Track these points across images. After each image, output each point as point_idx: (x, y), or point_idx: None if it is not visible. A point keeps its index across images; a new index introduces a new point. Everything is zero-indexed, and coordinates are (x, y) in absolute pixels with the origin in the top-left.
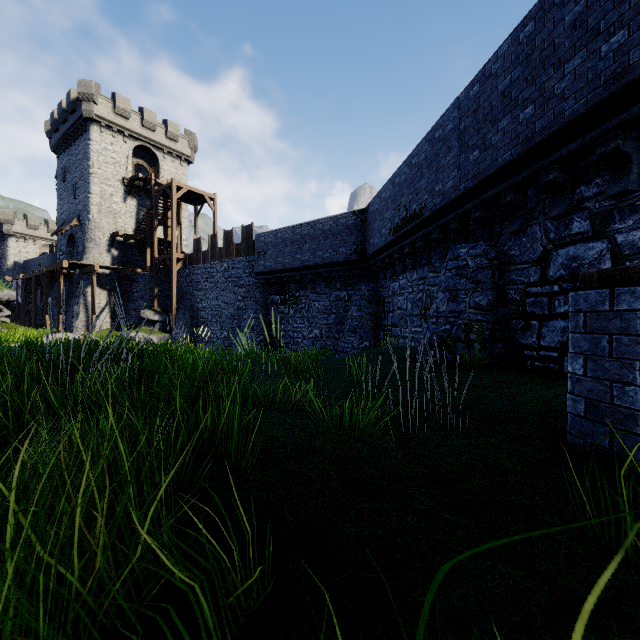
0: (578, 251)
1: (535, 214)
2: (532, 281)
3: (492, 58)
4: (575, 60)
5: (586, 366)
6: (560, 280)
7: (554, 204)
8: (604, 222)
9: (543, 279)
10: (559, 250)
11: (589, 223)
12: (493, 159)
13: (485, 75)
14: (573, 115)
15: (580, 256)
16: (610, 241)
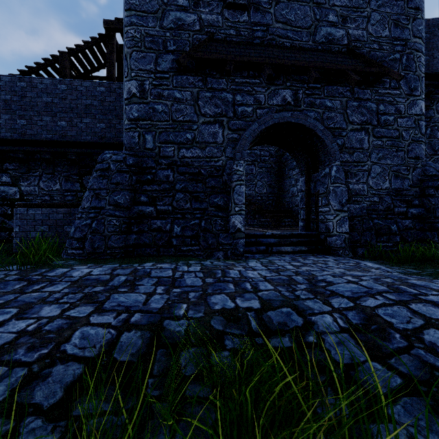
0: (6, 189)
1: None
2: None
3: None
4: (6, 116)
5: (20, 229)
6: None
7: None
8: (17, 181)
9: None
10: None
11: (11, 179)
12: None
13: None
14: (6, 137)
15: (7, 191)
16: (19, 188)
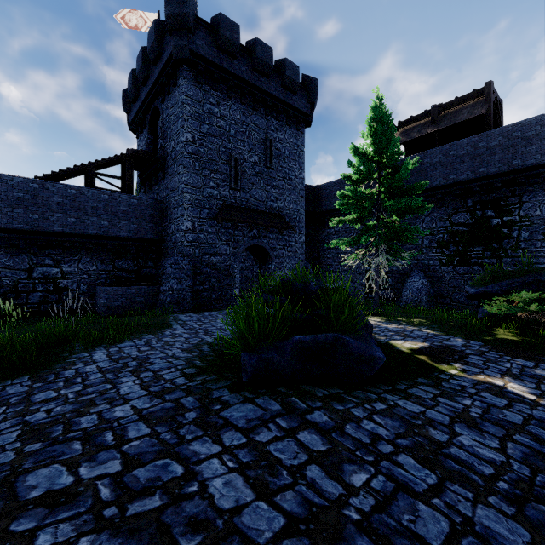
0: (48, 270)
1: (25, 251)
2: (23, 278)
3: (8, 176)
4: (59, 215)
5: (107, 301)
6: (40, 278)
7: (40, 252)
8: (59, 263)
9: (30, 277)
10: (39, 268)
11: (53, 262)
12: (9, 222)
13: (1, 179)
14: (59, 231)
15: (49, 272)
16: (61, 269)
